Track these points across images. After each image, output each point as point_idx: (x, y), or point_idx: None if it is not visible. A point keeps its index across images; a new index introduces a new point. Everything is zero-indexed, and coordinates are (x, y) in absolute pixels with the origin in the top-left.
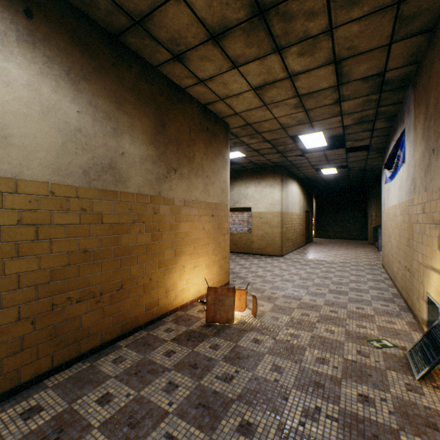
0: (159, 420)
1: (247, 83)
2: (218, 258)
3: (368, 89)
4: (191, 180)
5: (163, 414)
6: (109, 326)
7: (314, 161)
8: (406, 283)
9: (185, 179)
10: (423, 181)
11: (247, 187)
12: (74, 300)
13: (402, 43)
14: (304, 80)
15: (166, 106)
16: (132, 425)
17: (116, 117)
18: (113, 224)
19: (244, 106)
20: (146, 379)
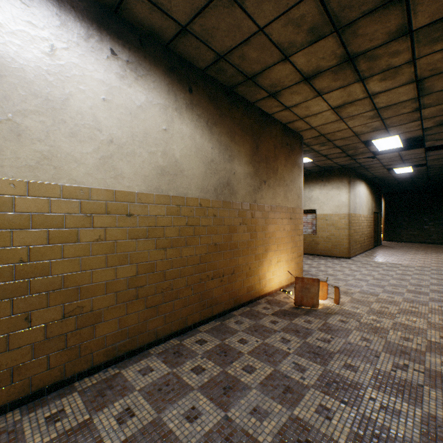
0: (285, 355)
1: (328, 105)
2: (294, 256)
3: None
4: (275, 189)
5: (286, 353)
6: (227, 299)
7: (386, 161)
8: None
9: (271, 189)
10: None
11: (312, 190)
12: (210, 277)
13: None
14: (383, 97)
15: (259, 131)
16: (268, 355)
17: (230, 147)
18: (229, 225)
19: (320, 121)
20: (264, 334)
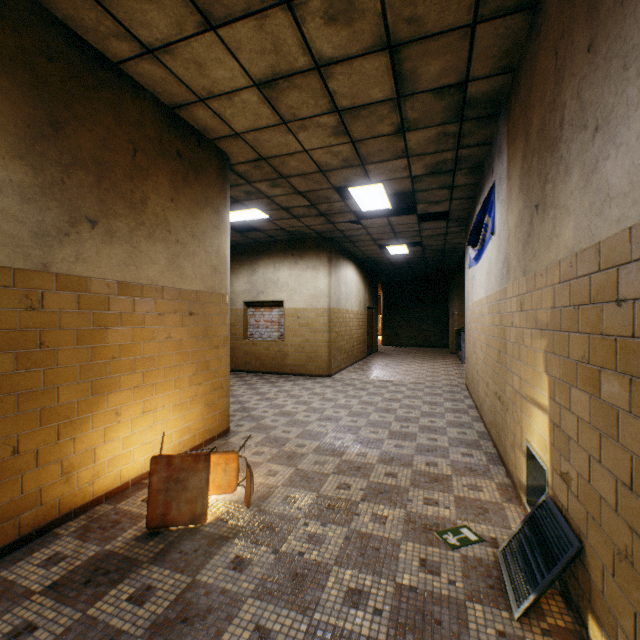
0: None
1: (243, 70)
2: (204, 390)
3: (443, 113)
4: (137, 245)
5: None
6: None
7: (376, 232)
8: (497, 418)
9: (121, 242)
10: (521, 259)
11: (278, 269)
12: None
13: (492, 26)
14: (342, 78)
15: (65, 86)
16: None
17: None
18: None
19: (247, 120)
20: None
